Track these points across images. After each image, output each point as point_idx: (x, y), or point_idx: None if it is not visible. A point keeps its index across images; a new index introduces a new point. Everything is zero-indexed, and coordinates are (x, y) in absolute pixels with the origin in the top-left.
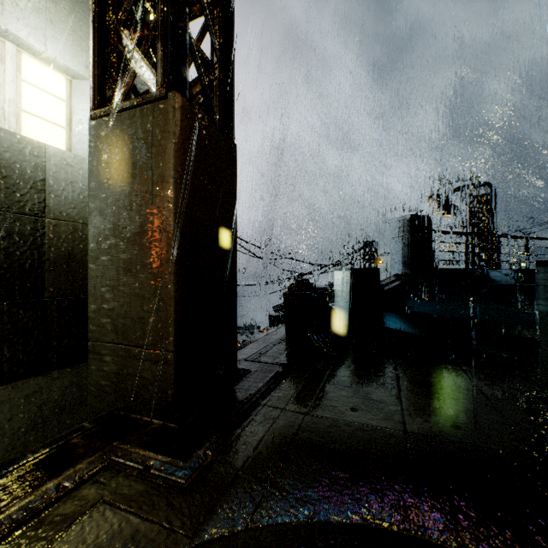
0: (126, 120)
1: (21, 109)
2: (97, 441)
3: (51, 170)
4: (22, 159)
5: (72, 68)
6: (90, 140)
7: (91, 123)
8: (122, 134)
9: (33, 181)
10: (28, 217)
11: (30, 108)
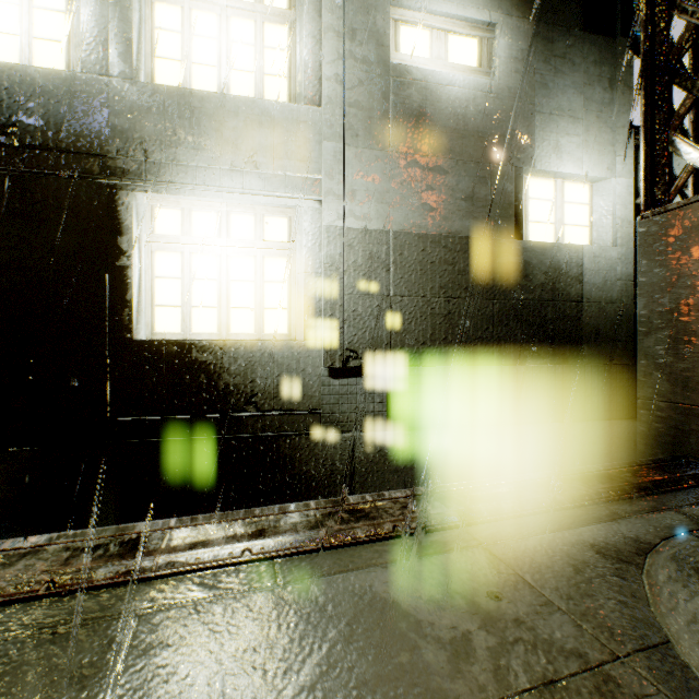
0: (686, 213)
1: (563, 224)
2: (687, 468)
3: (585, 265)
4: (570, 262)
5: (597, 177)
6: (638, 237)
7: (639, 222)
8: (680, 226)
9: (575, 276)
10: (573, 304)
11: (568, 221)
